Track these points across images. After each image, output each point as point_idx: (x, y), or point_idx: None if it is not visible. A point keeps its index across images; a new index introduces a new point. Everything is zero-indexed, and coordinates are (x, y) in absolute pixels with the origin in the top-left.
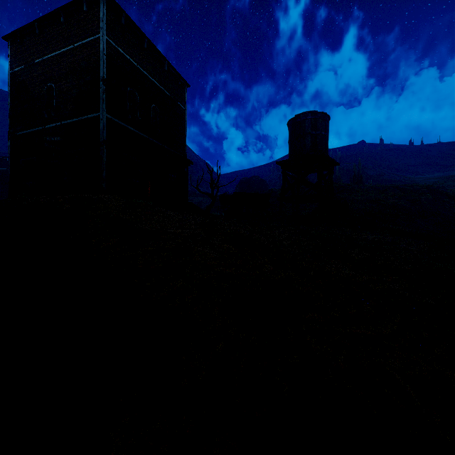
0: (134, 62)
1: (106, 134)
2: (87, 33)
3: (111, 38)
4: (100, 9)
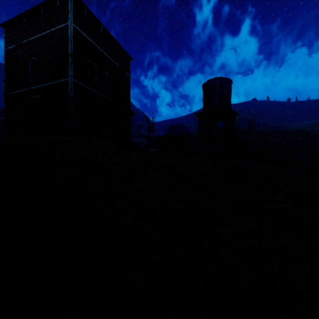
0: (93, 42)
1: (73, 93)
2: (60, 22)
3: (76, 25)
4: (69, 4)
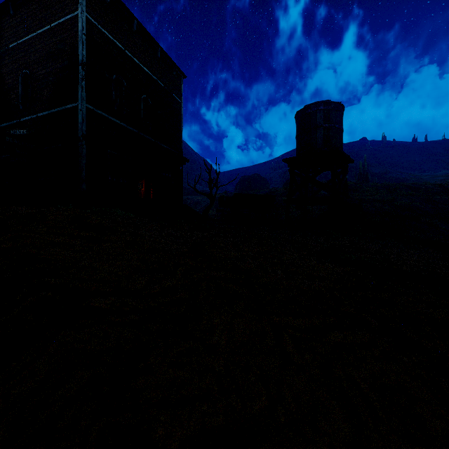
0: (120, 46)
1: (86, 127)
2: (65, 11)
3: (92, 16)
4: None
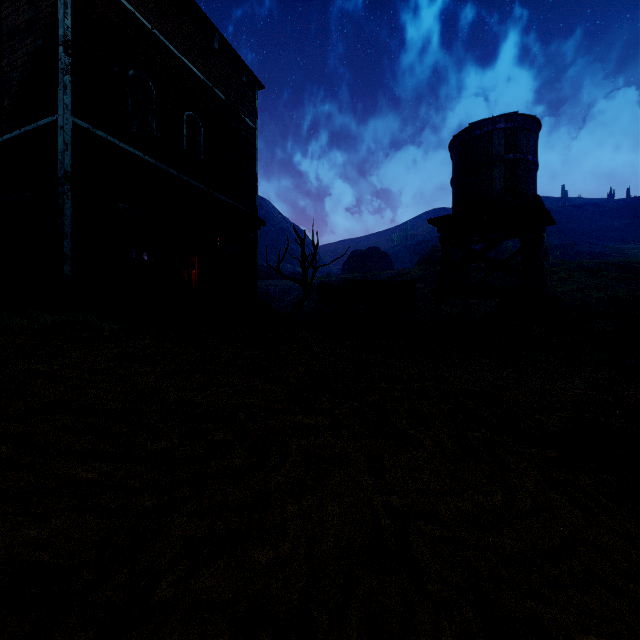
0: (144, 20)
1: (73, 159)
2: None
3: None
4: None
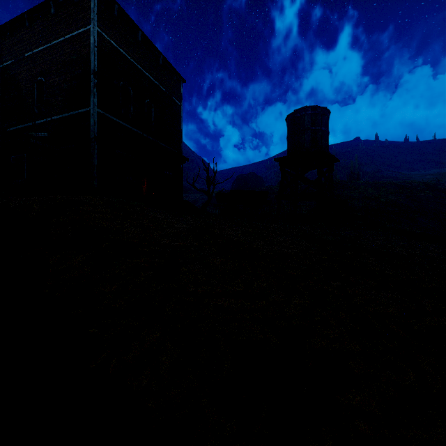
0: (127, 55)
1: (97, 129)
2: (78, 25)
3: (102, 30)
4: None
